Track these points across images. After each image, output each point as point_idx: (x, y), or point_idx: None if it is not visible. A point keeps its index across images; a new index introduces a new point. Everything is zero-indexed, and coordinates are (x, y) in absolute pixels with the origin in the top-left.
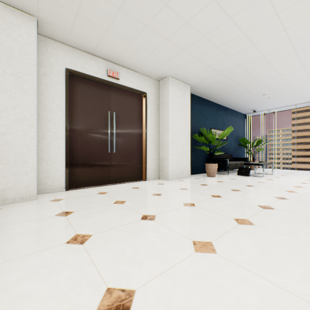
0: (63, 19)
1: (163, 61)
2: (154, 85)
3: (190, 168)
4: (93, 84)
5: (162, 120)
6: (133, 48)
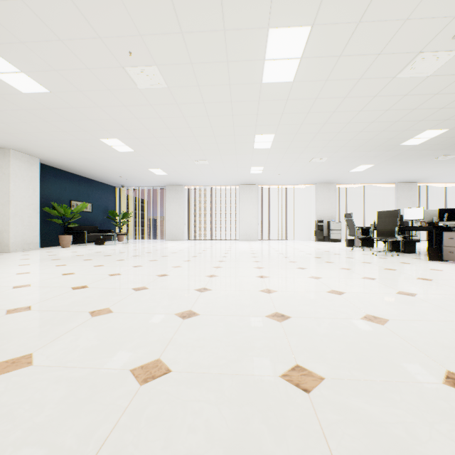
0: None
1: (2, 140)
2: None
3: (42, 241)
4: None
5: (1, 191)
6: None
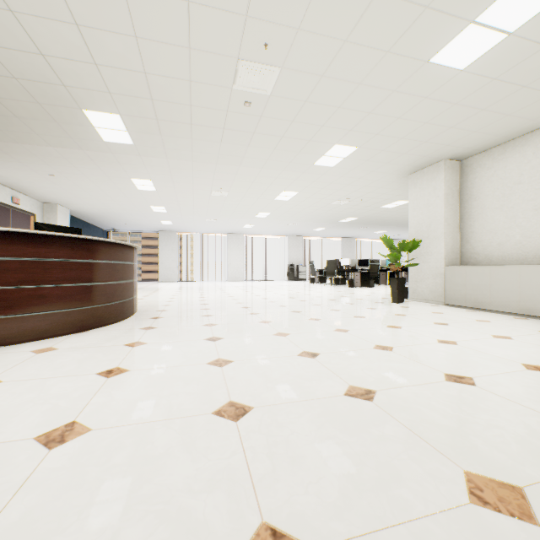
0: (17, 179)
1: (64, 200)
2: (40, 206)
3: None
4: (1, 208)
5: None
6: (49, 193)
